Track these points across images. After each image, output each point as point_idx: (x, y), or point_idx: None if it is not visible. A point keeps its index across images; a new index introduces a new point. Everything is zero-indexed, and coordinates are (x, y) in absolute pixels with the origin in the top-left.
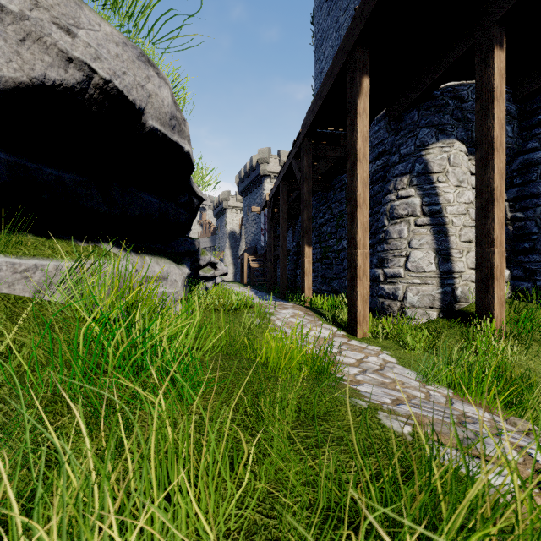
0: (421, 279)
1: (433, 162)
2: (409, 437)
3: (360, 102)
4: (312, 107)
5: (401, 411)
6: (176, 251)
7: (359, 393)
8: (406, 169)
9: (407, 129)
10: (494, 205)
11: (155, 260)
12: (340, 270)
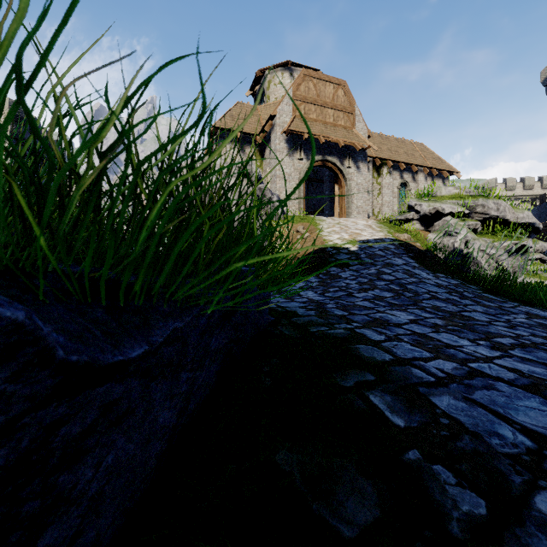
0: None
1: None
2: None
3: None
4: None
5: None
6: None
7: None
8: None
9: None
10: None
11: None
12: None
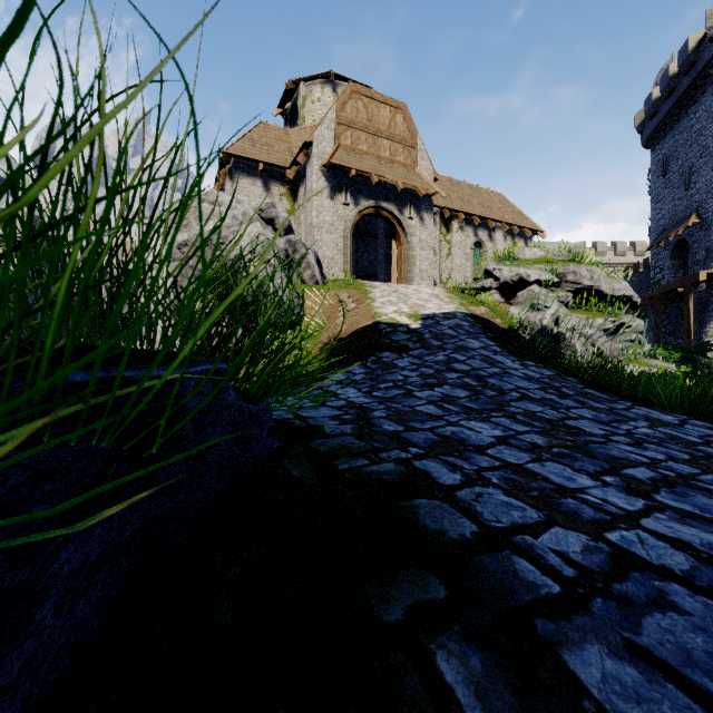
0: None
1: None
2: None
3: (689, 302)
4: (663, 286)
5: None
6: None
7: None
8: None
9: None
10: None
11: None
12: None
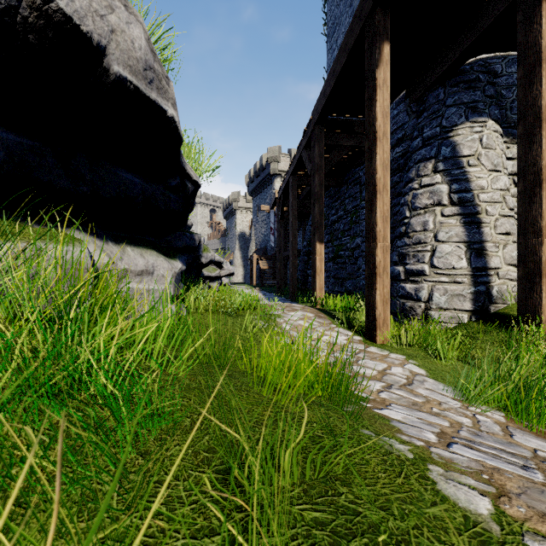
0: (449, 277)
1: (462, 144)
2: (494, 526)
3: (380, 72)
4: (324, 89)
5: (462, 461)
6: (173, 246)
7: (390, 424)
8: (430, 153)
9: (430, 110)
10: (541, 188)
11: (139, 252)
12: (354, 270)
